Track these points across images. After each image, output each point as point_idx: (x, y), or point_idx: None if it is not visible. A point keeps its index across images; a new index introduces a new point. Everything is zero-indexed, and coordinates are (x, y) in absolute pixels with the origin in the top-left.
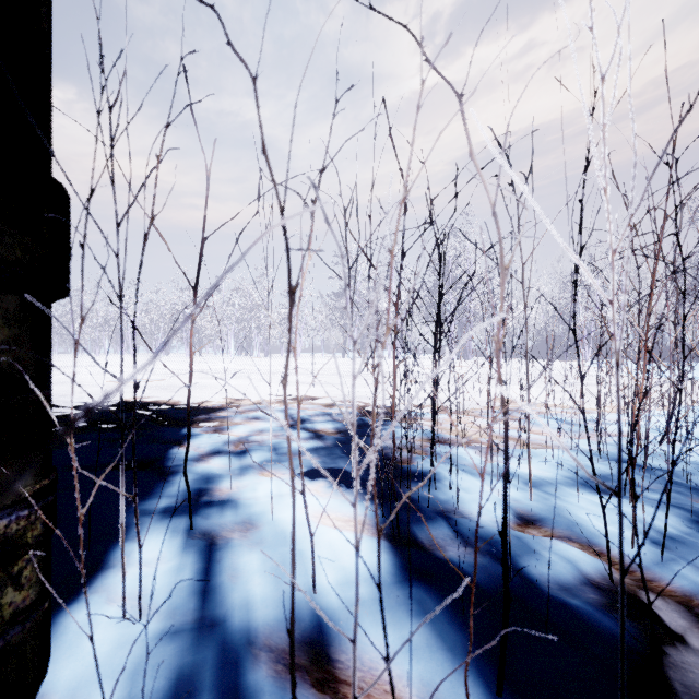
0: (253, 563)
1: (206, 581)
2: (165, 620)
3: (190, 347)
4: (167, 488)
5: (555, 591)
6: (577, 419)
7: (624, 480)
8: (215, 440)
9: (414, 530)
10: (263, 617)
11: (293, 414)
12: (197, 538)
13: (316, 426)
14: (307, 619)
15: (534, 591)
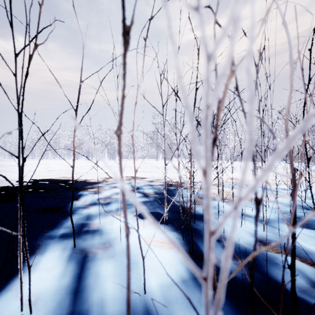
0: (108, 270)
1: (79, 283)
2: (48, 314)
3: (73, 144)
4: (65, 223)
5: (297, 293)
6: (273, 188)
7: (310, 219)
8: (94, 198)
9: (201, 249)
10: (112, 312)
11: (133, 185)
12: (77, 253)
13: (144, 191)
14: (140, 314)
15: (285, 293)
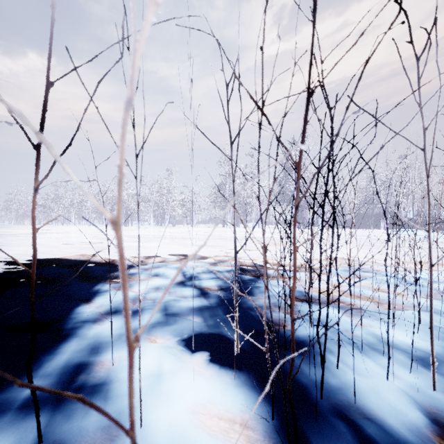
0: None
1: None
2: None
3: (34, 221)
4: (47, 363)
5: None
6: (411, 278)
7: None
8: (117, 298)
9: None
10: None
11: (185, 272)
12: None
13: (202, 284)
14: None
15: None
